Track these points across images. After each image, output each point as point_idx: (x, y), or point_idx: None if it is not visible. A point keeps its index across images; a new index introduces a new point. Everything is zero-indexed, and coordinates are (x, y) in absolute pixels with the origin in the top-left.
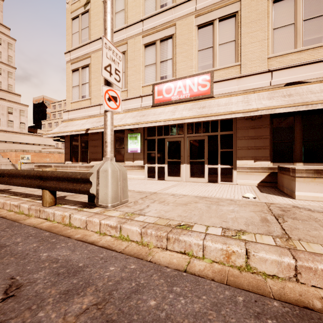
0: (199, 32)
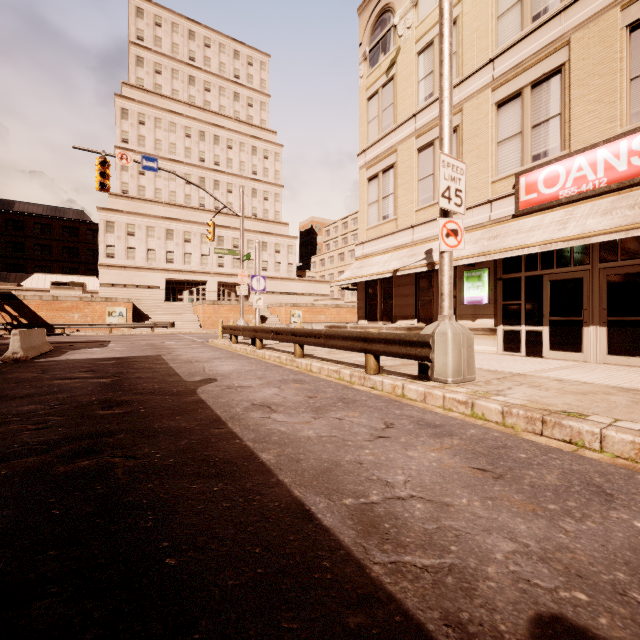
0: (634, 38)
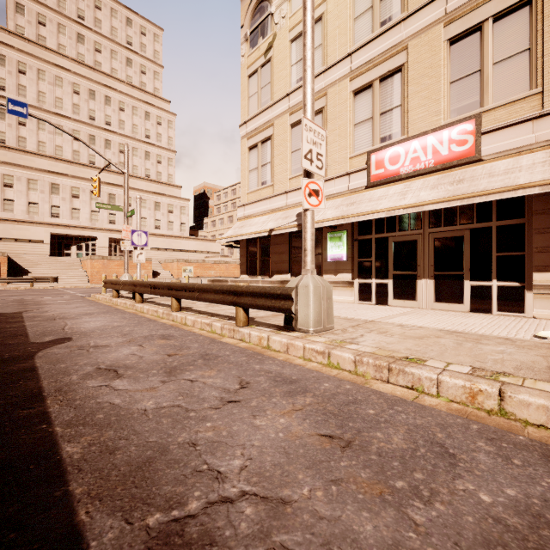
0: (452, 50)
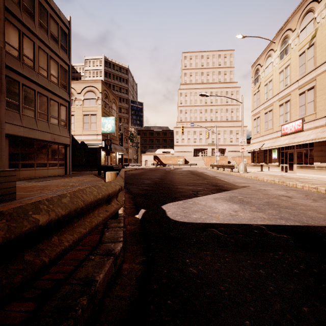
0: (299, 97)
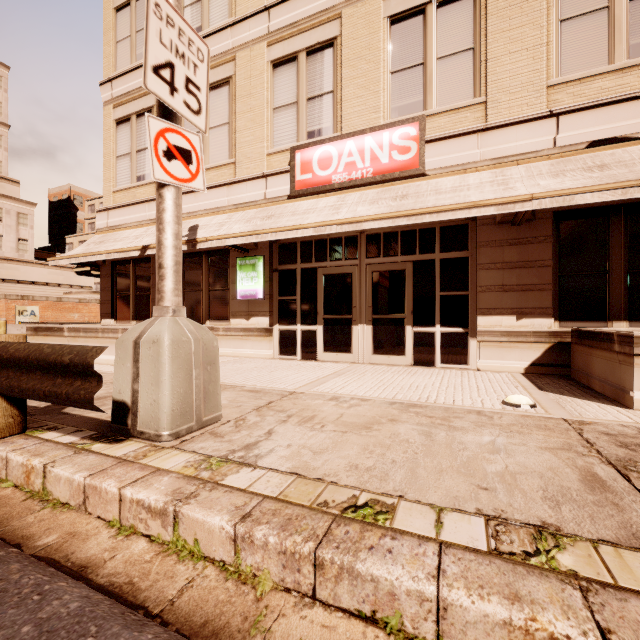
0: (393, 32)
